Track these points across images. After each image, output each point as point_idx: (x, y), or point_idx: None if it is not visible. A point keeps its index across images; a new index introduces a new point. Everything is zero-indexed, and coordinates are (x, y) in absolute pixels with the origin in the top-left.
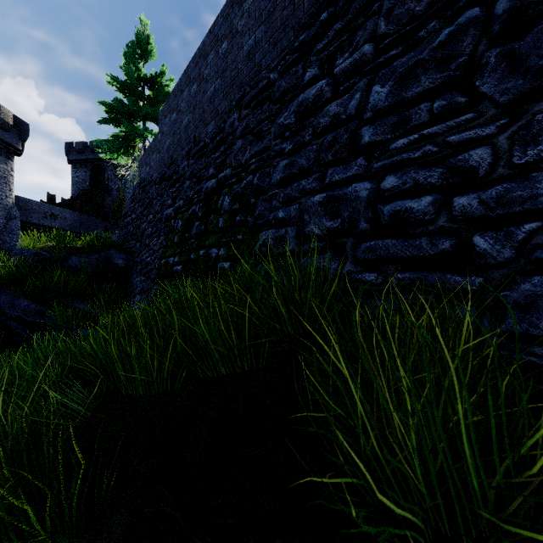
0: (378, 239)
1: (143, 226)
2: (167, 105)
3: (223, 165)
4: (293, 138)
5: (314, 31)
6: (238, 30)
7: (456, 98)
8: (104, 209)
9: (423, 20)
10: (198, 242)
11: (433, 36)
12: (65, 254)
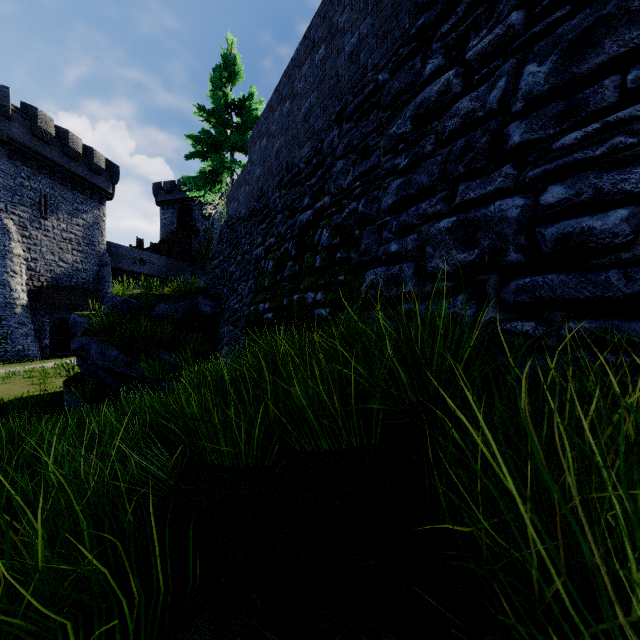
0: (536, 275)
1: (231, 269)
2: (257, 130)
3: (320, 193)
4: (410, 151)
5: (437, 11)
6: (339, 28)
7: None
8: (191, 253)
9: None
10: (292, 285)
11: None
12: (153, 302)
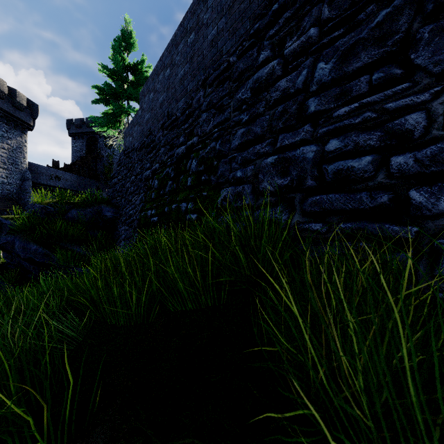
0: (323, 194)
1: (127, 185)
2: (146, 87)
3: (191, 135)
4: (249, 110)
5: (267, 20)
6: (204, 22)
7: (392, 70)
8: (97, 172)
9: (362, 5)
10: (171, 197)
11: (372, 18)
12: (66, 208)
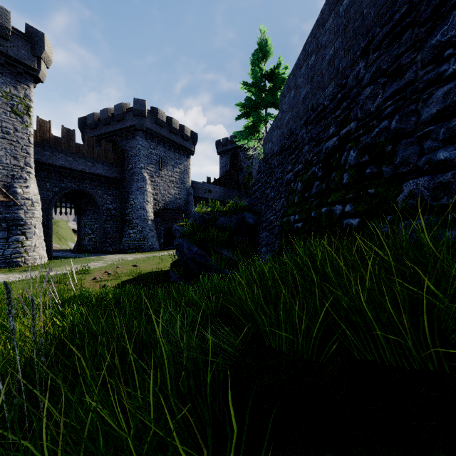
0: None
1: (267, 192)
2: (286, 86)
3: (345, 121)
4: None
5: None
6: None
7: None
8: (238, 183)
9: None
10: (319, 200)
11: None
12: (216, 216)
